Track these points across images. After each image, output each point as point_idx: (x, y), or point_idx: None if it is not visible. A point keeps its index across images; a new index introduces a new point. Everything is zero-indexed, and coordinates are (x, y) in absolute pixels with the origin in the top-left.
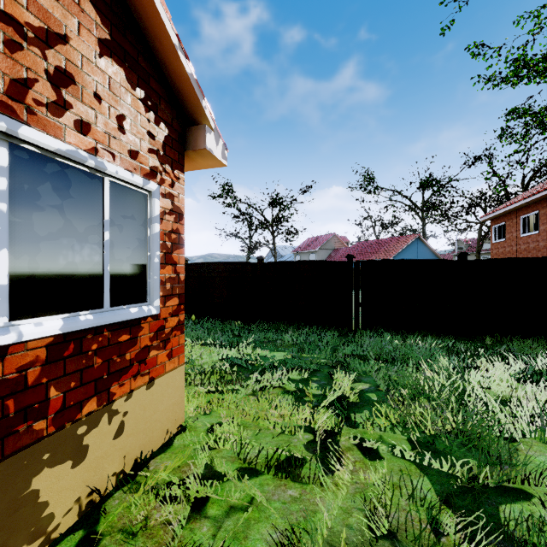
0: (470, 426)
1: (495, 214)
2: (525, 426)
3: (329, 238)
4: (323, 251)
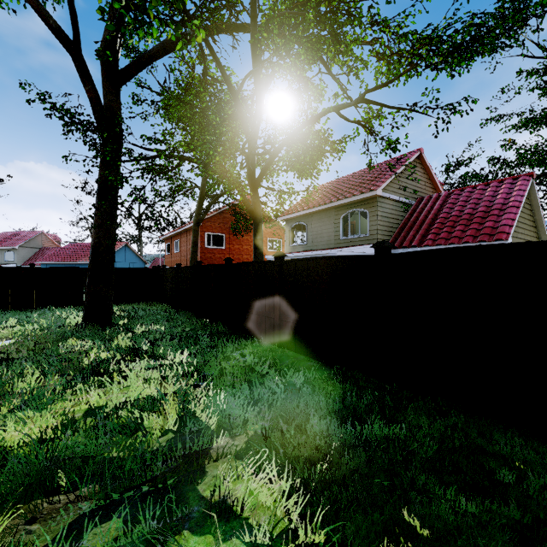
0: (58, 320)
1: (165, 237)
2: (79, 319)
3: (35, 235)
4: (26, 249)
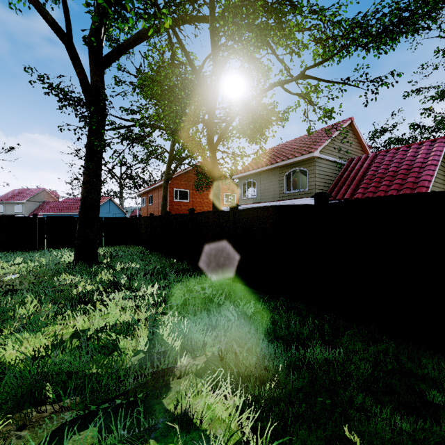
0: (54, 259)
1: (141, 192)
2: (72, 258)
3: (38, 191)
4: (32, 203)
